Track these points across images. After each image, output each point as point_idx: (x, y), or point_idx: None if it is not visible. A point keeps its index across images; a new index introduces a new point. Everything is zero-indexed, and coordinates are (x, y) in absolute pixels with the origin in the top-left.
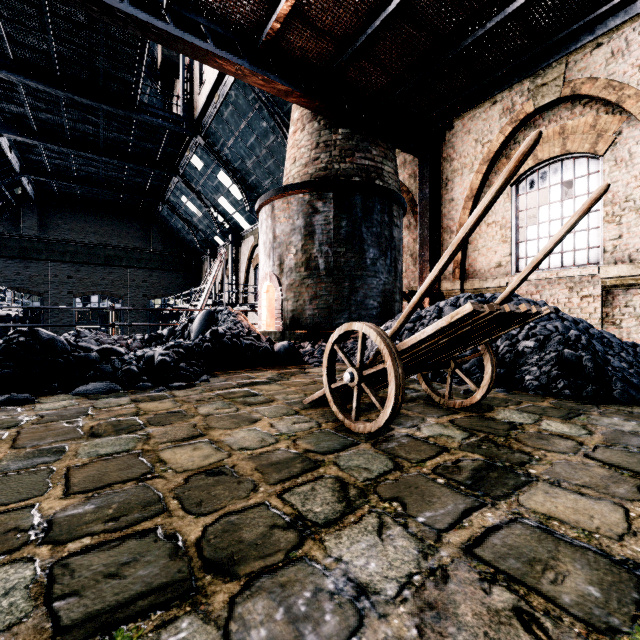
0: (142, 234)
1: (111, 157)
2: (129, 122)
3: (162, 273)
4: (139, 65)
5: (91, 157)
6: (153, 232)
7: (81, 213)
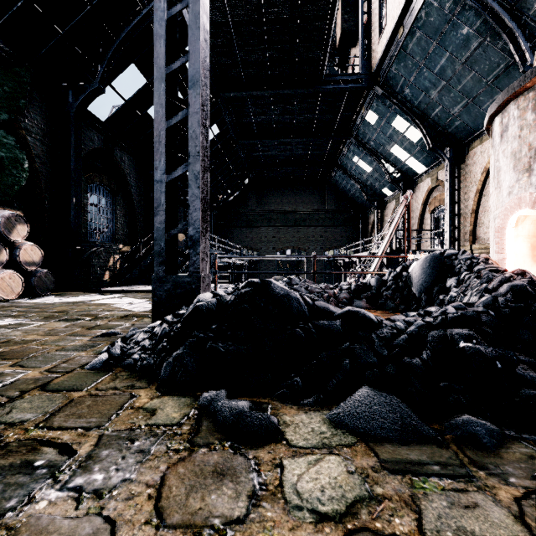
0: (319, 198)
1: (301, 137)
2: (315, 100)
3: (334, 229)
4: (327, 35)
5: (287, 143)
6: (327, 195)
7: (280, 190)
